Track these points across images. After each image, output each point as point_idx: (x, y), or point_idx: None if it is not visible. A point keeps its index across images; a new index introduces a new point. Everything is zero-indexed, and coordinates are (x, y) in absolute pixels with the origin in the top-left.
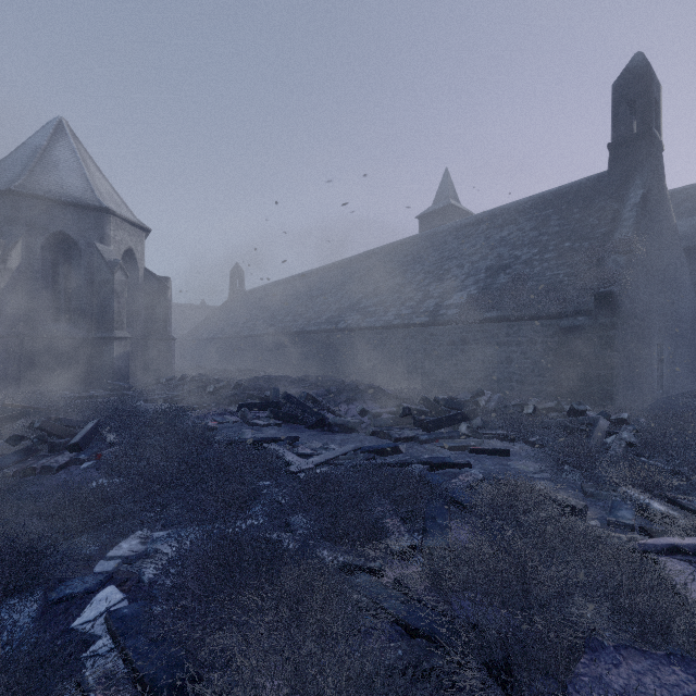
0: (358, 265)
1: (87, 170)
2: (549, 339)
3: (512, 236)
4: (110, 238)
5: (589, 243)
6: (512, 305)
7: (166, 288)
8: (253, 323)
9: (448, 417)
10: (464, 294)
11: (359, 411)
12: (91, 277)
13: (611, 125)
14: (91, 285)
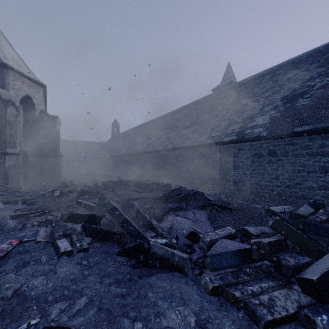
0: (179, 113)
1: None
2: None
3: (298, 75)
4: (9, 85)
5: None
6: None
7: (55, 123)
8: (119, 149)
9: None
10: (266, 117)
11: (186, 234)
12: None
13: None
14: None
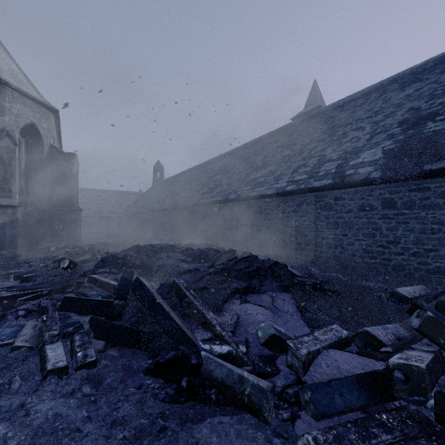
0: (246, 150)
1: None
2: None
3: (423, 90)
4: (4, 109)
5: None
6: None
7: (72, 163)
8: (163, 200)
9: None
10: (377, 150)
11: (264, 339)
12: None
13: None
14: None
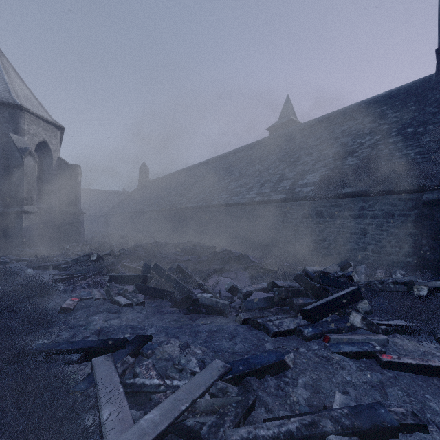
0: (226, 160)
1: (7, 76)
2: (408, 212)
3: (353, 129)
4: (24, 131)
5: (434, 126)
6: (368, 181)
7: (76, 173)
8: (151, 202)
9: (332, 301)
10: (316, 174)
11: (228, 288)
12: (7, 162)
13: (438, 34)
14: (7, 168)
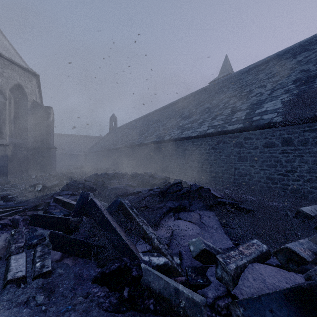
0: (176, 105)
1: None
2: None
3: (311, 56)
4: None
5: None
6: None
7: (48, 114)
8: (116, 142)
9: None
10: (277, 101)
11: (196, 253)
12: None
13: None
14: None
